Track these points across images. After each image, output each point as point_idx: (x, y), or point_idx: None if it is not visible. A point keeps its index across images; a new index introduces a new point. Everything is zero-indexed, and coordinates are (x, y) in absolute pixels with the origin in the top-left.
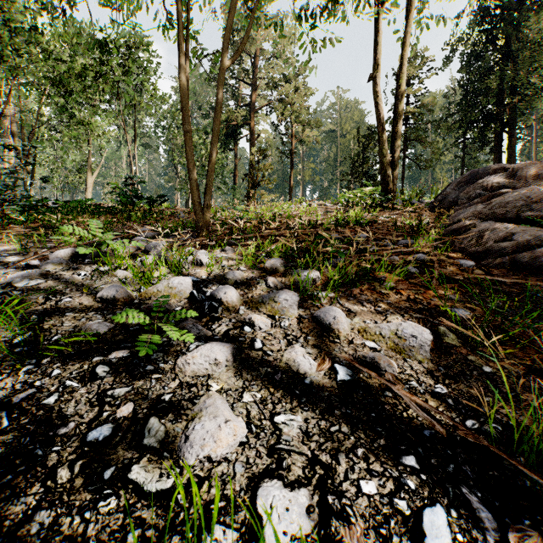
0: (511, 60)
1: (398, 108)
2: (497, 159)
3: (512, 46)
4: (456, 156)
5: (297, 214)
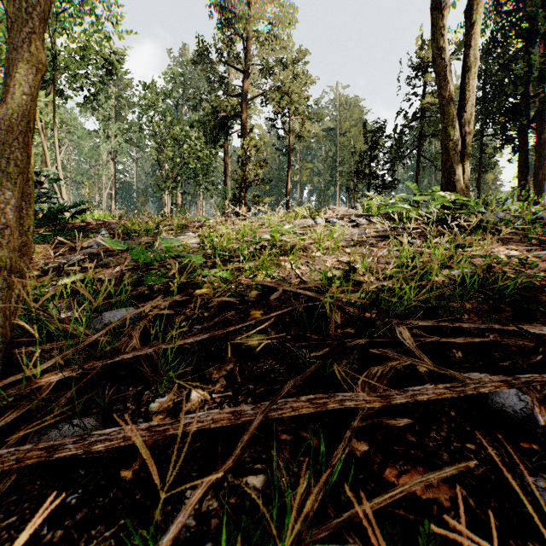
0: (543, 43)
1: (470, 60)
2: (522, 158)
3: (544, 26)
4: (472, 155)
5: (311, 246)
